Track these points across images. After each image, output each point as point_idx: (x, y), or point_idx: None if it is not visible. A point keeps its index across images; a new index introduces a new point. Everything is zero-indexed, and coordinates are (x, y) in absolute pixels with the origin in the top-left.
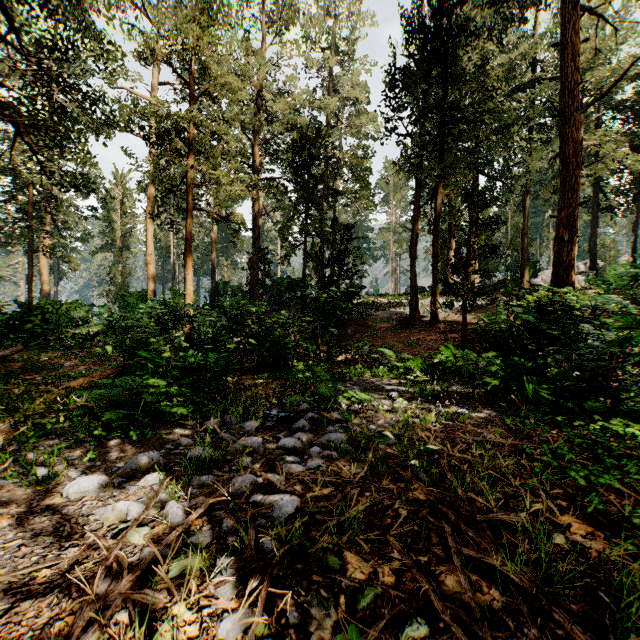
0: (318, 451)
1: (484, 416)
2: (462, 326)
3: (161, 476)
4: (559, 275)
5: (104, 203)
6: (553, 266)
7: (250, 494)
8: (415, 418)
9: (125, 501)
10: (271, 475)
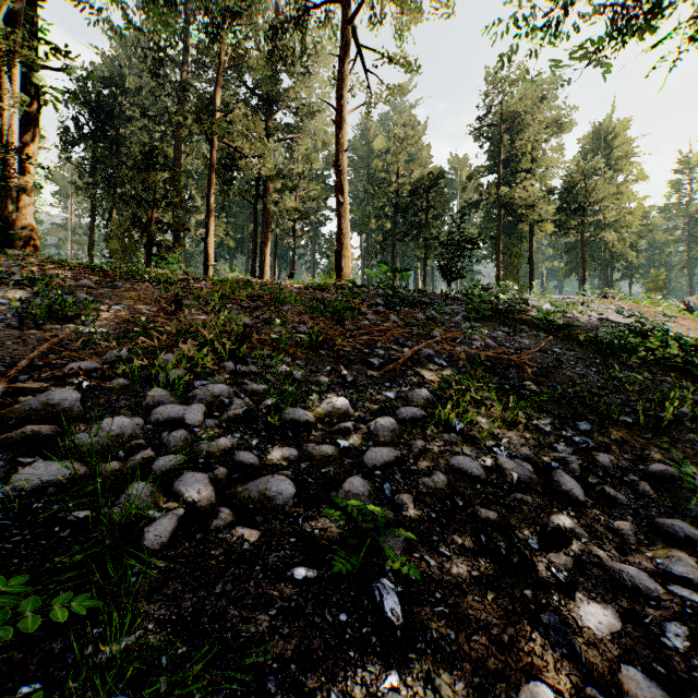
0: None
1: None
2: None
3: None
4: None
5: None
6: None
7: None
8: None
9: None
10: None
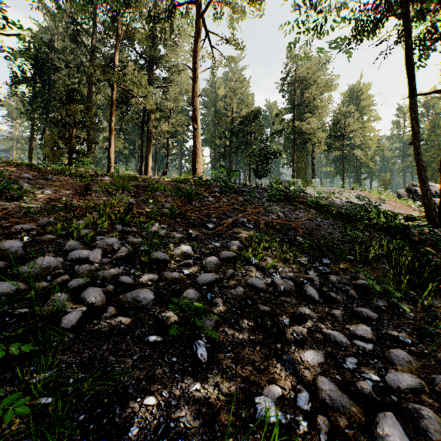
0: None
1: None
2: None
3: None
4: None
5: None
6: None
7: None
8: None
9: None
10: None
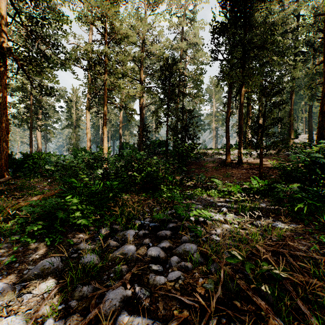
0: (176, 260)
1: (293, 229)
2: (259, 165)
3: (53, 284)
4: (322, 135)
5: (67, 104)
6: (317, 129)
7: (118, 312)
8: (243, 229)
9: (11, 317)
10: (138, 289)
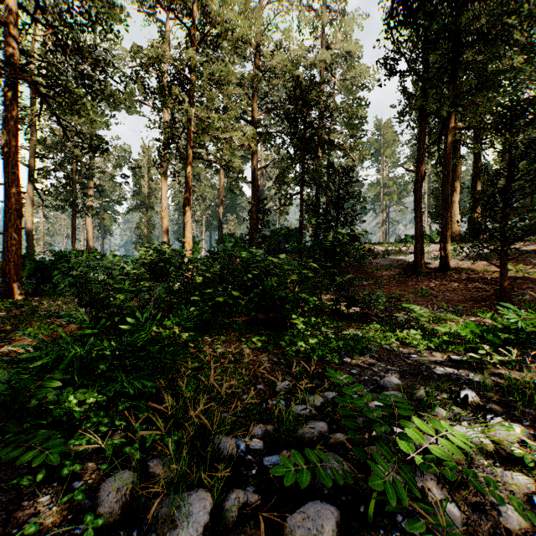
0: None
1: None
2: (501, 274)
3: None
4: None
5: (134, 171)
6: None
7: None
8: None
9: None
10: None
